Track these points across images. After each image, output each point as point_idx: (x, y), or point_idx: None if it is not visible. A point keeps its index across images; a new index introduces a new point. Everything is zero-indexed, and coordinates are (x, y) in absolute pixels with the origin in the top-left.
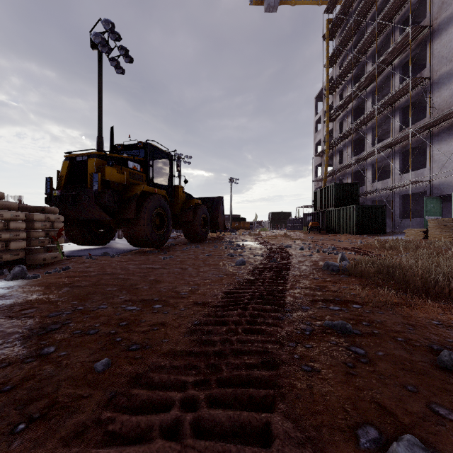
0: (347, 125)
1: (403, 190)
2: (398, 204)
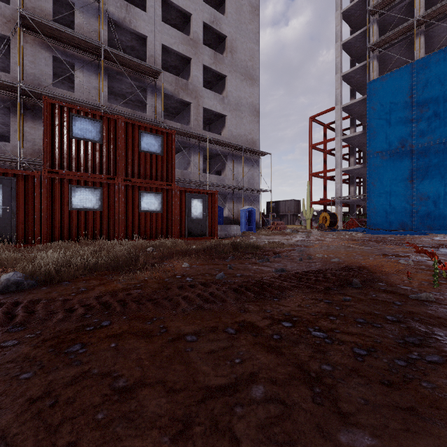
0: None
1: None
2: None
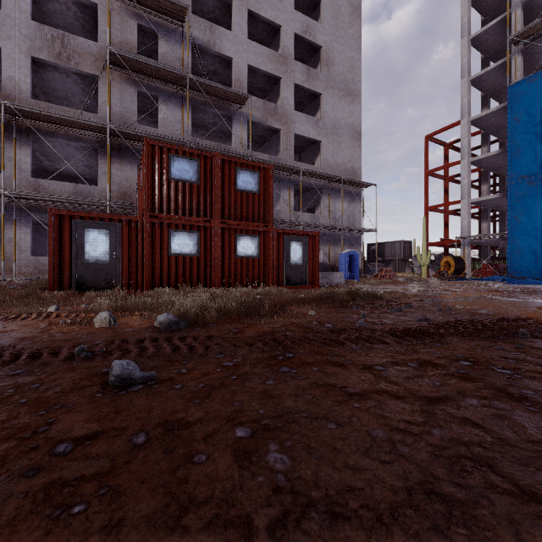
0: None
1: None
2: None
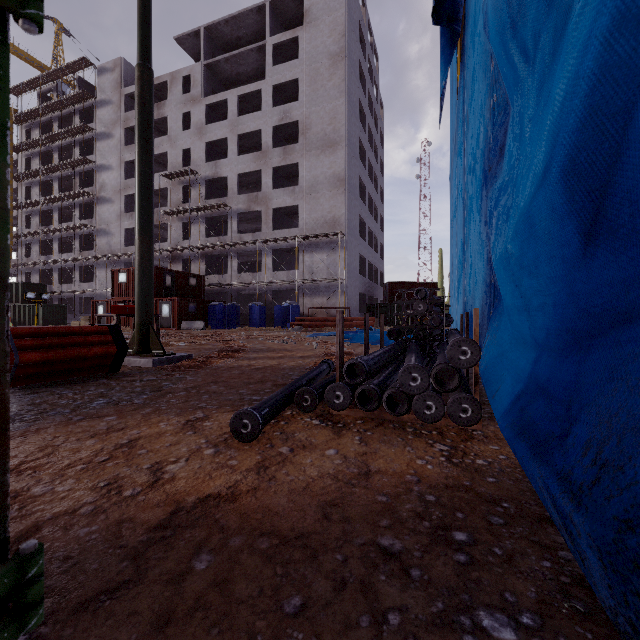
0: (35, 223)
1: (82, 294)
2: (79, 303)
